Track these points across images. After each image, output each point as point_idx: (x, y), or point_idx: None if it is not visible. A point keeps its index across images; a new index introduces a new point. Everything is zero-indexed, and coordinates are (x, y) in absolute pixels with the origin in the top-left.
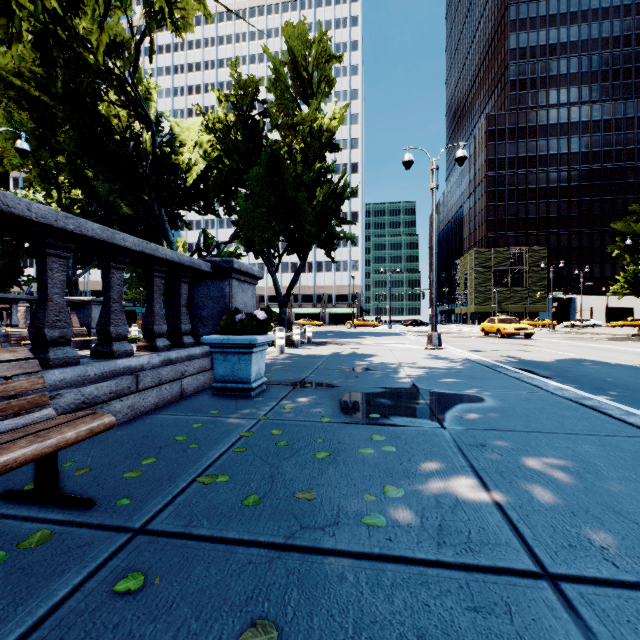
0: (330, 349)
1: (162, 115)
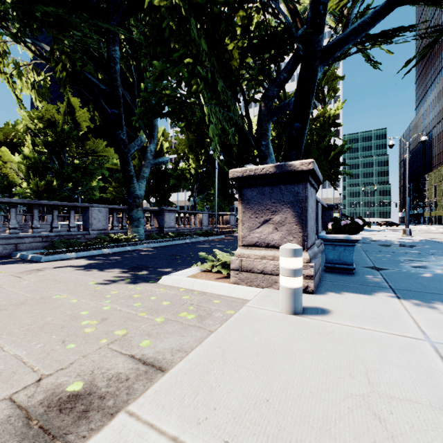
0: None
1: None
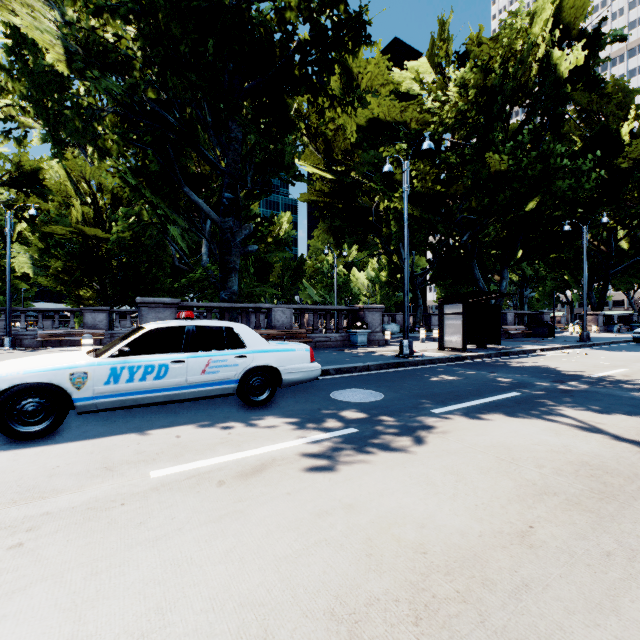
0: None
1: None
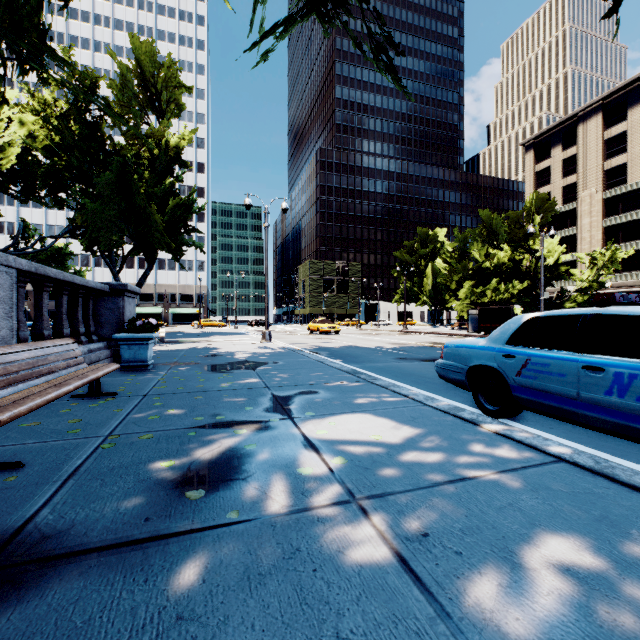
0: (186, 346)
1: None
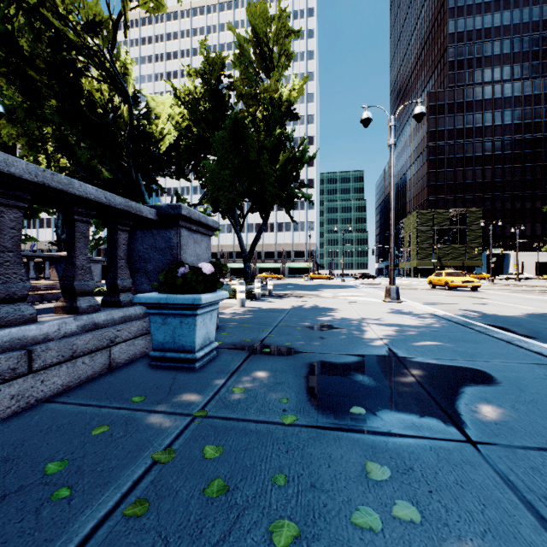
0: (290, 302)
1: (140, 91)
